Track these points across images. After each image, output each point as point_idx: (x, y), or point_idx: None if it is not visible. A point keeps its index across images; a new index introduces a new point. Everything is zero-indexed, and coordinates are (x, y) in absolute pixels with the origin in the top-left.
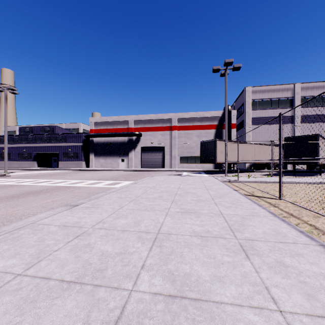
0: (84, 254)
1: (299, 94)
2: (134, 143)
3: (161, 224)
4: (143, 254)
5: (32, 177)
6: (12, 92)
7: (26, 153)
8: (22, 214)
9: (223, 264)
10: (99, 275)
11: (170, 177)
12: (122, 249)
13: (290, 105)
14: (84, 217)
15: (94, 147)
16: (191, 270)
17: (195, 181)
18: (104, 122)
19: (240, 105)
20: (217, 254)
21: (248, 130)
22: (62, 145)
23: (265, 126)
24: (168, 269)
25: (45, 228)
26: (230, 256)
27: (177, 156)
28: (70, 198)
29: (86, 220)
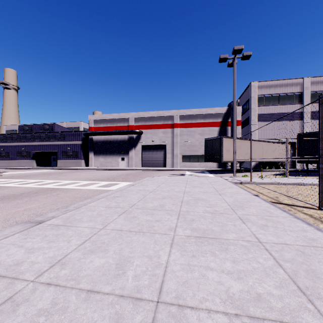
0: None
1: (309, 88)
2: (134, 142)
3: (163, 269)
4: None
5: (23, 177)
6: (5, 87)
7: (25, 152)
8: None
9: None
10: None
11: (173, 178)
12: None
13: (298, 100)
14: (37, 249)
15: (94, 145)
16: None
17: (202, 183)
18: (104, 120)
19: (245, 101)
20: None
21: (253, 127)
22: (61, 143)
23: (272, 123)
24: None
25: None
26: None
27: (179, 154)
28: (49, 206)
29: (36, 258)
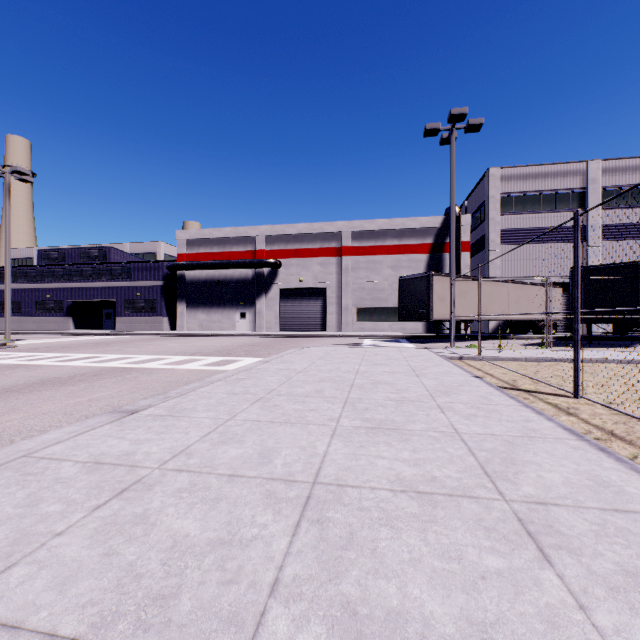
0: (126, 546)
1: (598, 182)
2: (265, 282)
3: (321, 458)
4: (278, 545)
5: (59, 350)
6: (21, 178)
7: (52, 302)
8: (16, 429)
9: (485, 581)
10: (156, 618)
11: (339, 350)
12: (224, 529)
13: (579, 204)
14: (145, 441)
15: (187, 288)
16: (403, 599)
17: (390, 358)
18: (207, 240)
19: (478, 205)
20: (464, 547)
21: (493, 255)
22: (123, 285)
23: (528, 247)
24: (343, 596)
25: (51, 468)
26: (500, 552)
27: (352, 306)
28: (128, 394)
29: (150, 448)
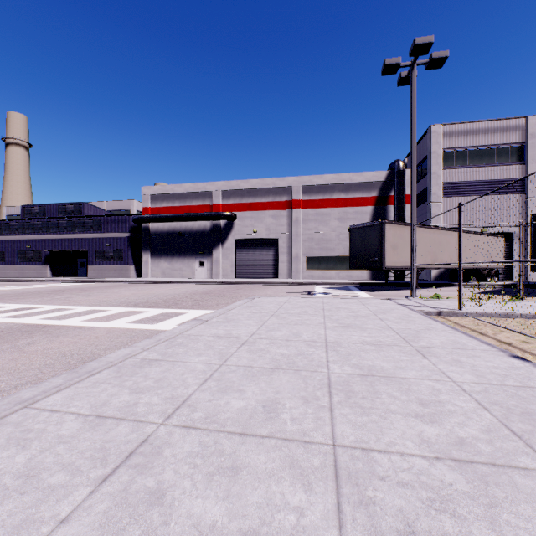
0: None
1: None
2: (222, 233)
3: None
4: None
5: (4, 299)
6: None
7: (32, 251)
8: None
9: None
10: None
11: (293, 302)
12: None
13: (518, 158)
14: None
15: (151, 239)
16: None
17: (357, 314)
18: (169, 195)
19: (419, 161)
20: None
21: (435, 207)
22: (94, 237)
23: (469, 199)
24: None
25: None
26: None
27: (301, 255)
28: None
29: None
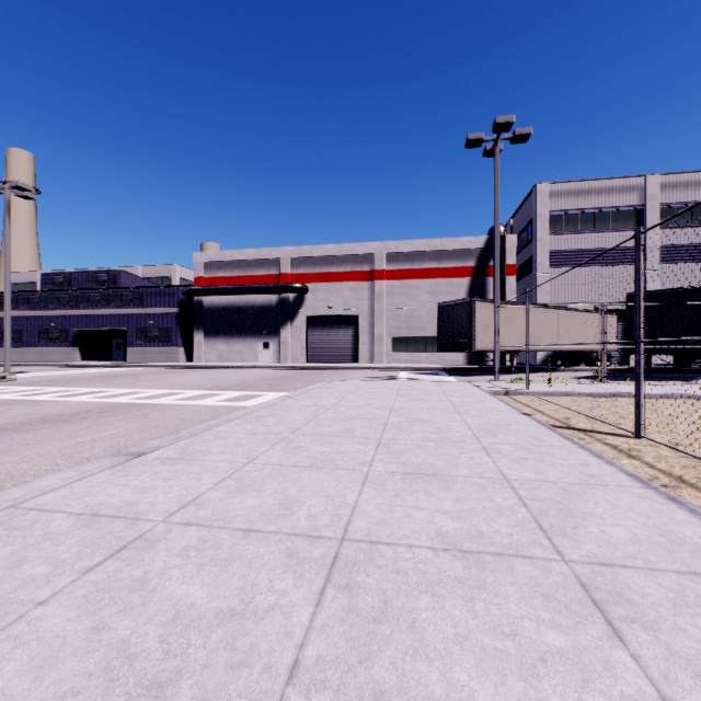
0: (120, 618)
1: (657, 198)
2: (291, 309)
3: (350, 509)
4: (299, 617)
5: (63, 384)
6: (21, 194)
7: (57, 330)
8: (8, 474)
9: (546, 663)
10: None
11: (372, 384)
12: (236, 596)
13: (636, 223)
14: (151, 488)
15: (204, 316)
16: (447, 688)
17: (428, 392)
18: (227, 262)
19: (524, 224)
20: (519, 620)
21: (542, 279)
22: (135, 313)
23: (580, 270)
24: (375, 683)
25: (40, 521)
26: (562, 627)
27: (386, 336)
28: (137, 434)
29: (155, 498)
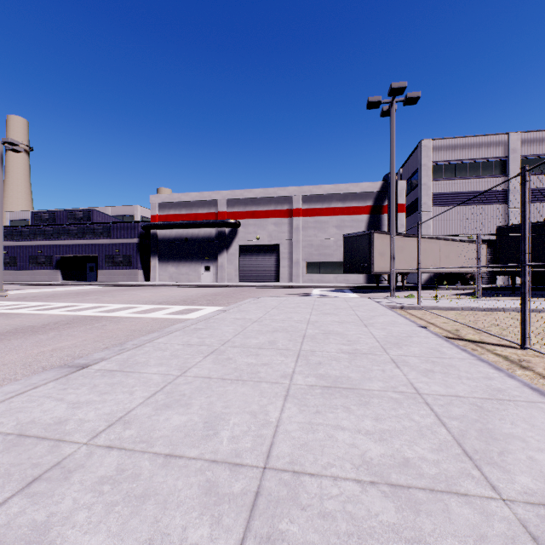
0: None
1: (518, 151)
2: (227, 240)
3: (273, 429)
4: None
5: (43, 299)
6: (12, 148)
7: (43, 257)
8: None
9: None
10: None
11: (291, 300)
12: None
13: (501, 171)
14: (85, 403)
15: (159, 245)
16: None
17: (337, 307)
18: (176, 203)
19: (412, 172)
20: None
21: (426, 216)
22: (104, 243)
23: (456, 209)
24: None
25: None
26: None
27: (301, 261)
28: (92, 344)
29: (86, 414)
